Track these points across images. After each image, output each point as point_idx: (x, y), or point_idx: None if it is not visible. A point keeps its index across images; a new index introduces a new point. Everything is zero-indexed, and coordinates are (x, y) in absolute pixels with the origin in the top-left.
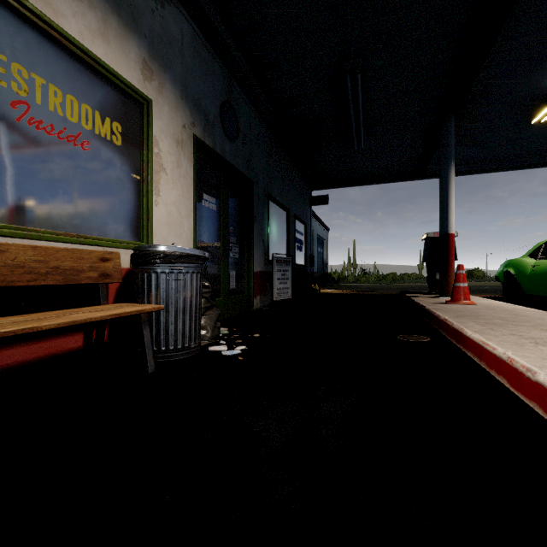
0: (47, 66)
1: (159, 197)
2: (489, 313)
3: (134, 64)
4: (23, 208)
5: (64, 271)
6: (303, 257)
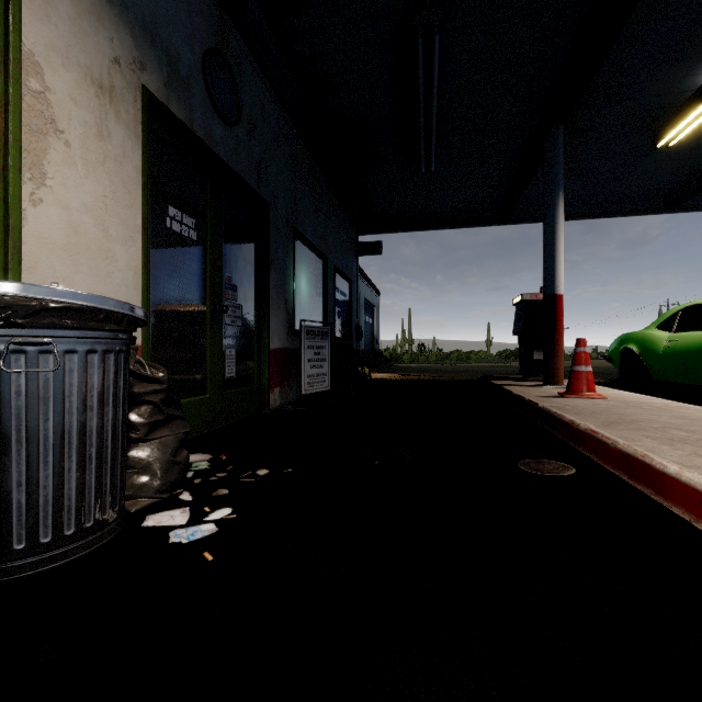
0: None
1: (44, 187)
2: (644, 415)
3: None
4: None
5: None
6: (347, 328)
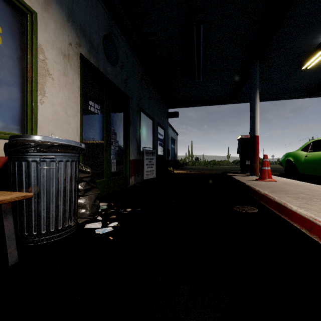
0: None
1: (44, 97)
2: (290, 188)
3: None
4: None
5: None
6: (163, 150)
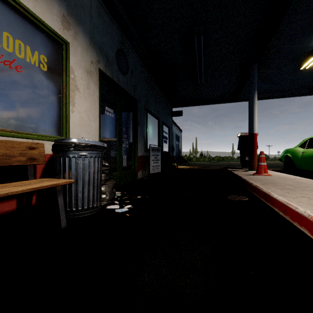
0: None
1: (74, 107)
2: (281, 181)
3: (56, 17)
4: None
5: None
6: (168, 147)
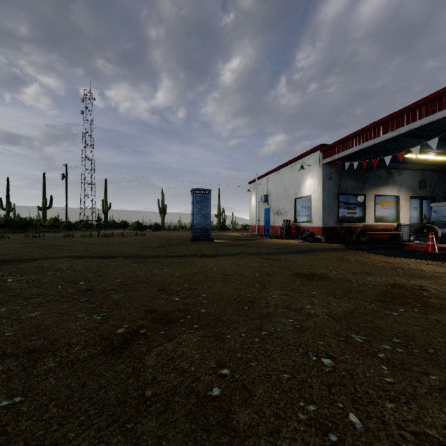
0: (384, 200)
1: (401, 212)
2: None
3: (396, 191)
4: (382, 219)
5: (388, 227)
6: None
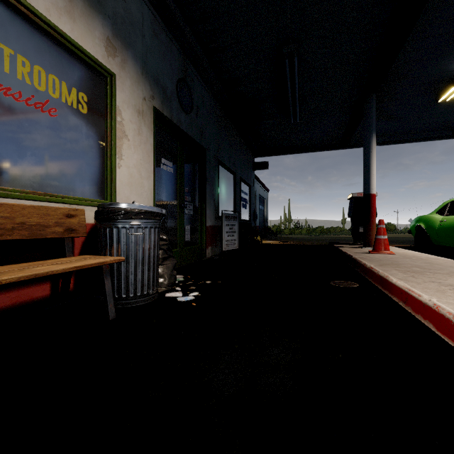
0: (15, 37)
1: (122, 160)
2: (407, 261)
3: (99, 41)
4: None
5: (30, 226)
6: (248, 213)
